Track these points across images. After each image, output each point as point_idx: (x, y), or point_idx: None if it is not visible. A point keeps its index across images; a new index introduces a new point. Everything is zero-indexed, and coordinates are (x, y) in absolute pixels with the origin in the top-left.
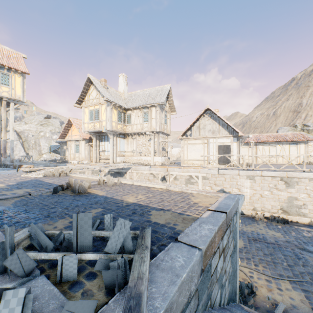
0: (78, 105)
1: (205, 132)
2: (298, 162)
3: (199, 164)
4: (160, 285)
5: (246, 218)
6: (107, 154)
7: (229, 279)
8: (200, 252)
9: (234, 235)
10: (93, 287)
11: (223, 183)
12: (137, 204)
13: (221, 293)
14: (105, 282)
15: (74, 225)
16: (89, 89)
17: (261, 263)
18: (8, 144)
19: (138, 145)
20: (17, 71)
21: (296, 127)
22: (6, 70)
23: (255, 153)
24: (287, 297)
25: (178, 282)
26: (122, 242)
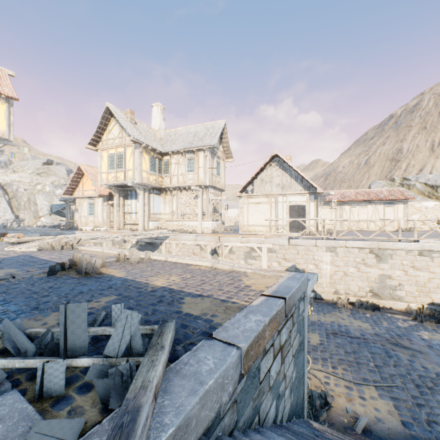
0: (92, 147)
1: (272, 187)
2: (395, 228)
3: (264, 231)
4: (176, 396)
5: (325, 304)
6: (136, 218)
7: (291, 388)
8: (239, 352)
9: (301, 328)
10: (85, 403)
11: (295, 257)
12: (167, 288)
13: (277, 406)
14: (100, 395)
15: (62, 320)
16: (108, 124)
17: (341, 364)
18: None
19: (180, 204)
20: (0, 95)
21: (393, 182)
22: None
23: (339, 216)
24: (372, 408)
25: (200, 392)
26: (129, 342)
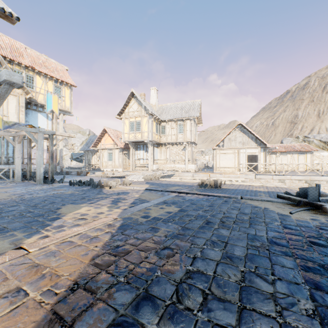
0: (118, 117)
1: (236, 143)
2: (305, 169)
3: (230, 171)
4: None
5: None
6: (143, 162)
7: None
8: None
9: None
10: None
11: None
12: (271, 191)
13: None
14: None
15: None
16: (129, 102)
17: None
18: None
19: (172, 153)
20: (67, 84)
21: (298, 138)
22: (59, 83)
23: (269, 161)
24: None
25: None
26: None
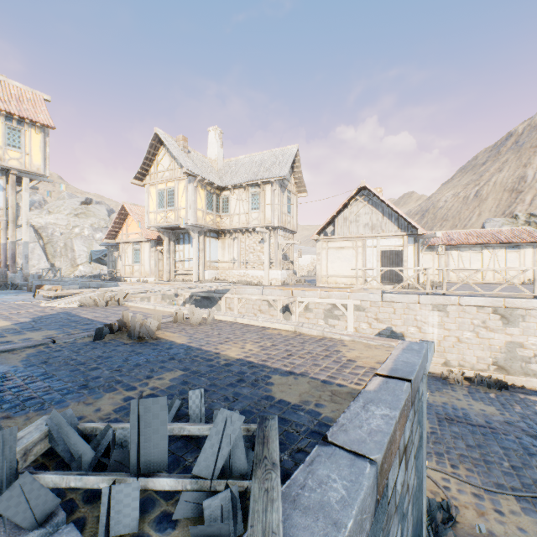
0: (138, 182)
1: (358, 227)
2: (521, 279)
3: (347, 283)
4: None
5: (432, 379)
6: (189, 266)
7: (412, 501)
8: (374, 468)
9: (420, 417)
10: None
11: (390, 317)
12: (245, 361)
13: (402, 530)
14: None
15: (133, 422)
16: (157, 154)
17: (463, 462)
18: (19, 247)
19: (242, 249)
20: (35, 123)
21: (516, 219)
22: (16, 122)
23: (444, 264)
24: (514, 528)
25: None
26: (227, 456)
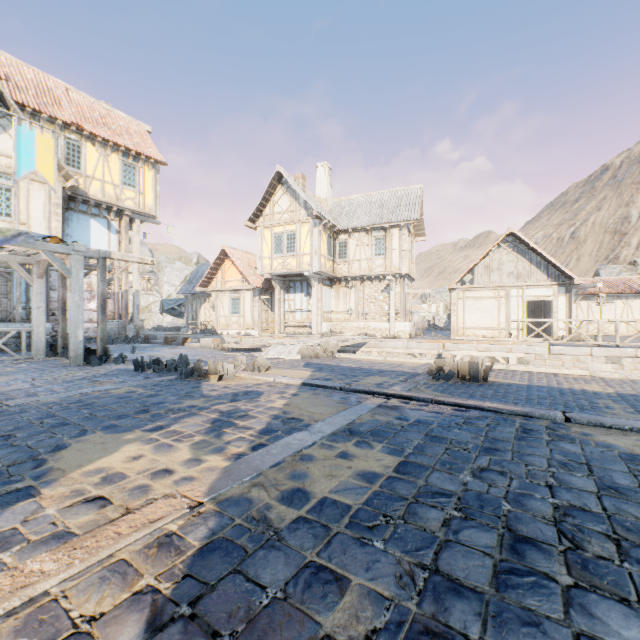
0: (250, 224)
1: (501, 276)
2: None
3: (488, 336)
4: None
5: None
6: (301, 318)
7: None
8: None
9: None
10: None
11: None
12: (628, 394)
13: None
14: None
15: None
16: (273, 194)
17: None
18: None
19: (360, 299)
20: (148, 159)
21: (635, 266)
22: (132, 158)
23: None
24: None
25: None
26: None
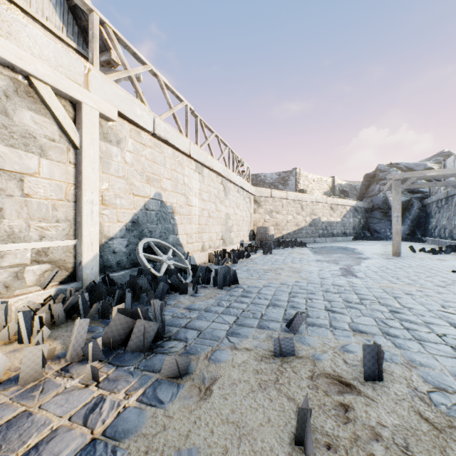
0: None
1: None
2: None
3: None
4: None
5: None
6: None
7: None
8: None
9: None
10: None
11: (161, 172)
12: None
13: None
14: None
15: None
16: None
17: None
18: None
19: None
20: None
21: None
22: None
23: None
24: None
25: None
26: None
